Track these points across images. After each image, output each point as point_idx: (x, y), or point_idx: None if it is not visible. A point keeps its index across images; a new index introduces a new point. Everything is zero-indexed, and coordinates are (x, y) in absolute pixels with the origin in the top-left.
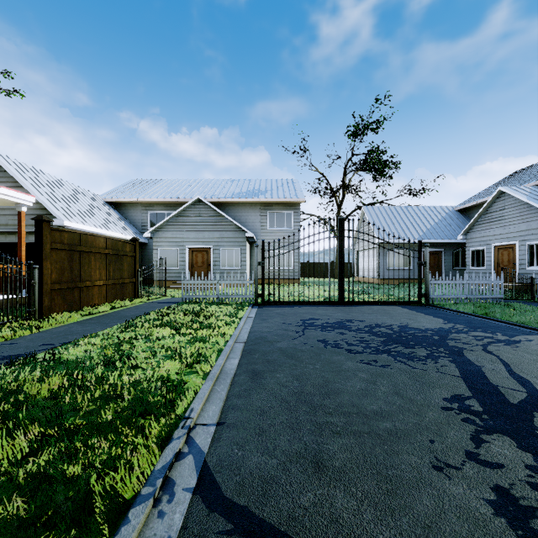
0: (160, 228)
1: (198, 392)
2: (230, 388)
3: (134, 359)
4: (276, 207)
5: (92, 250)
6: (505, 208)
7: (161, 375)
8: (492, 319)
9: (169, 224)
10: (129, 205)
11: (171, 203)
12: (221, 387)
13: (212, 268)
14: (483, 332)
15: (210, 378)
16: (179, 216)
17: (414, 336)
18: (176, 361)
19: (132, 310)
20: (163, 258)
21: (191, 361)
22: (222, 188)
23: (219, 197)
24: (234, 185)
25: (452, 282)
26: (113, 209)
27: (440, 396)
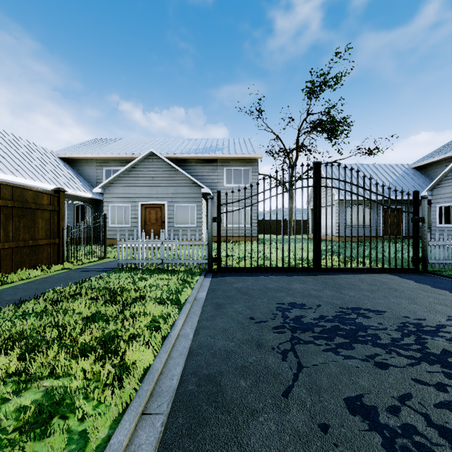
0: (112, 183)
1: None
2: None
3: None
4: (234, 163)
5: None
6: None
7: None
8: None
9: (120, 178)
10: (83, 161)
11: (126, 160)
12: None
13: (166, 225)
14: None
15: None
16: (131, 170)
17: None
18: None
19: (28, 287)
20: (101, 214)
21: None
22: (179, 145)
23: (175, 153)
24: (192, 143)
25: None
26: (66, 165)
27: None
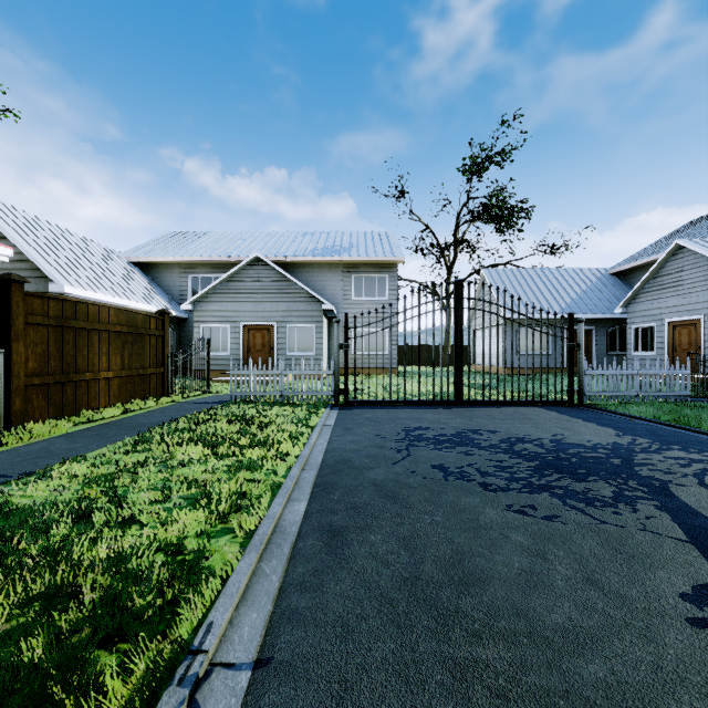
0: (205, 297)
1: (228, 581)
2: (288, 567)
3: (129, 505)
4: (365, 269)
5: (96, 327)
6: (684, 269)
7: (171, 538)
8: (686, 429)
9: (216, 291)
10: (162, 266)
11: (219, 264)
12: (272, 563)
13: (275, 353)
14: (684, 451)
15: (254, 546)
16: (230, 281)
17: (580, 459)
18: (200, 510)
19: (154, 415)
20: (205, 339)
21: (226, 509)
22: (290, 244)
23: (286, 256)
24: (307, 239)
25: (617, 372)
26: (140, 272)
27: (673, 588)
